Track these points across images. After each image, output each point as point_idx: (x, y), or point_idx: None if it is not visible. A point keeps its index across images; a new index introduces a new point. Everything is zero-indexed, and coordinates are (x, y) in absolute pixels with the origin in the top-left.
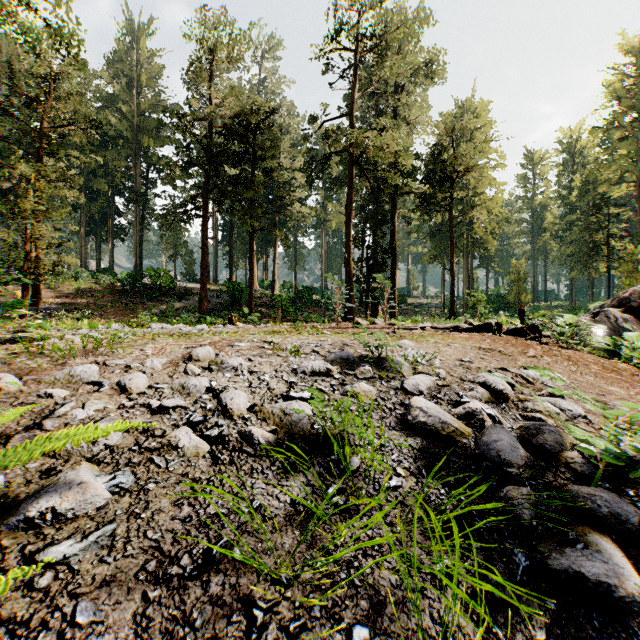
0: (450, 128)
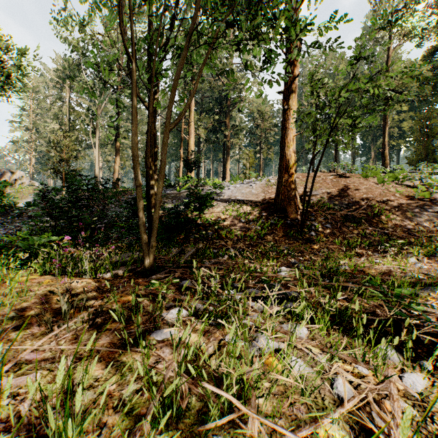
0: None
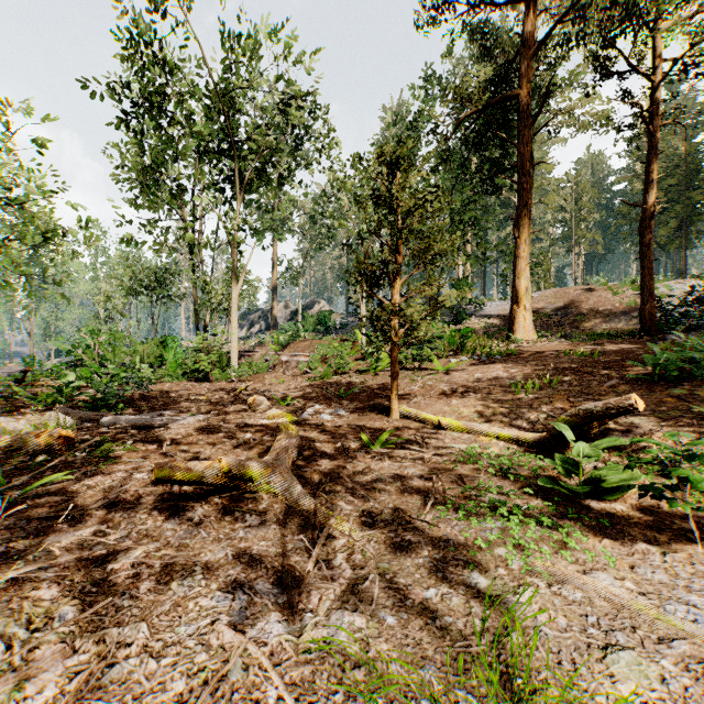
0: None
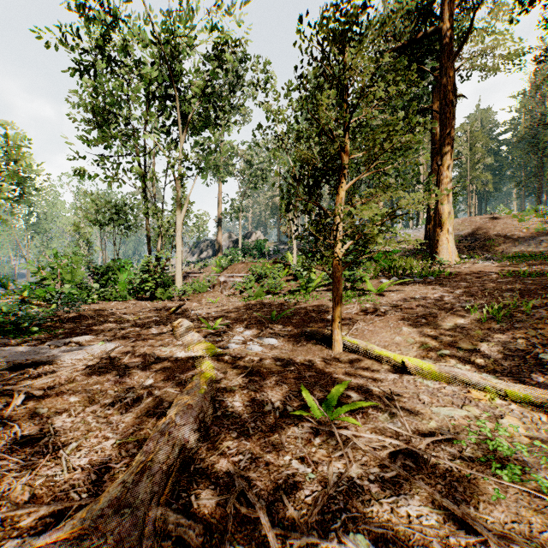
0: None
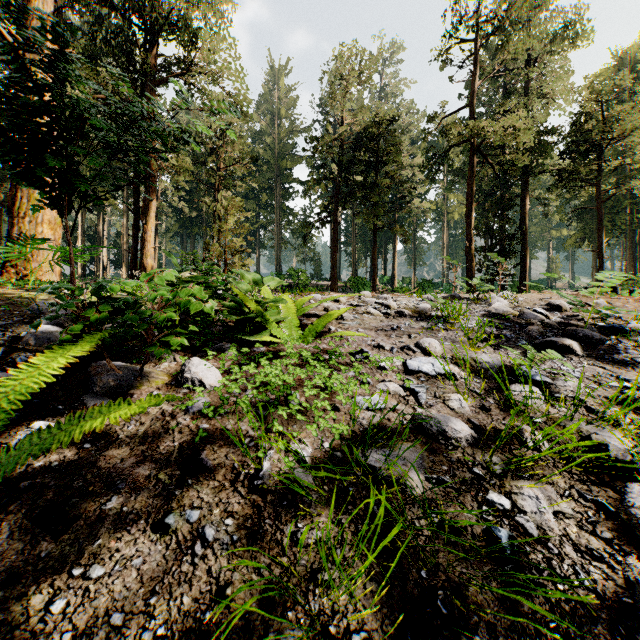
0: (596, 92)
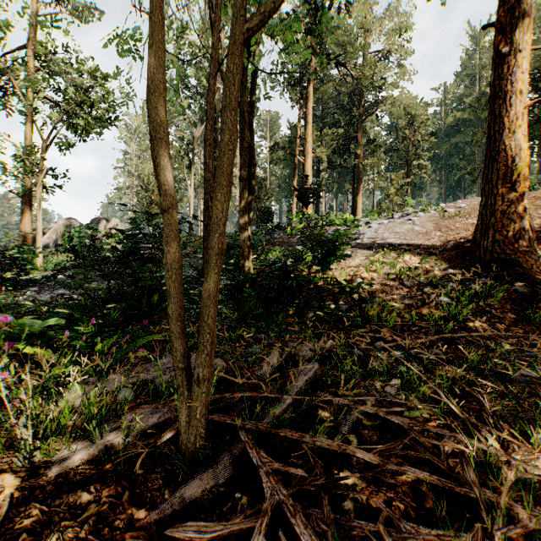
0: None
